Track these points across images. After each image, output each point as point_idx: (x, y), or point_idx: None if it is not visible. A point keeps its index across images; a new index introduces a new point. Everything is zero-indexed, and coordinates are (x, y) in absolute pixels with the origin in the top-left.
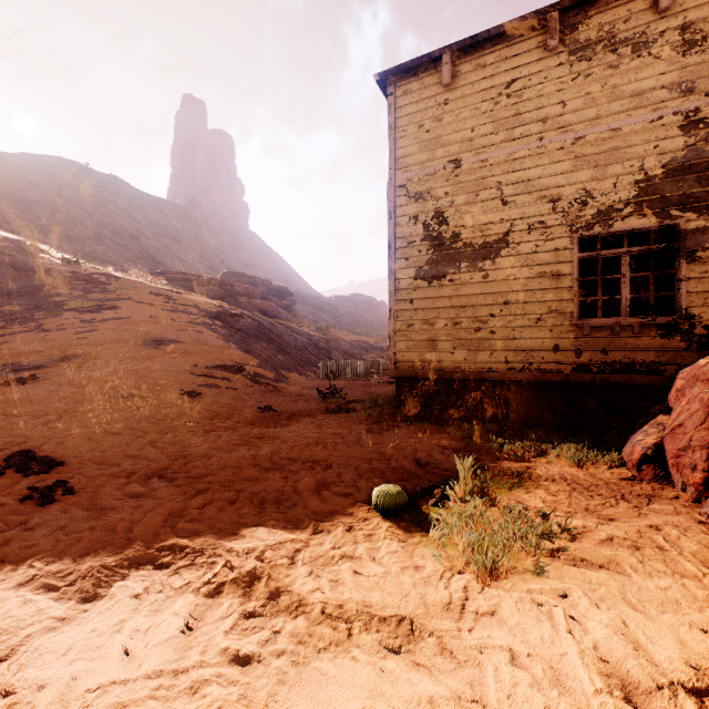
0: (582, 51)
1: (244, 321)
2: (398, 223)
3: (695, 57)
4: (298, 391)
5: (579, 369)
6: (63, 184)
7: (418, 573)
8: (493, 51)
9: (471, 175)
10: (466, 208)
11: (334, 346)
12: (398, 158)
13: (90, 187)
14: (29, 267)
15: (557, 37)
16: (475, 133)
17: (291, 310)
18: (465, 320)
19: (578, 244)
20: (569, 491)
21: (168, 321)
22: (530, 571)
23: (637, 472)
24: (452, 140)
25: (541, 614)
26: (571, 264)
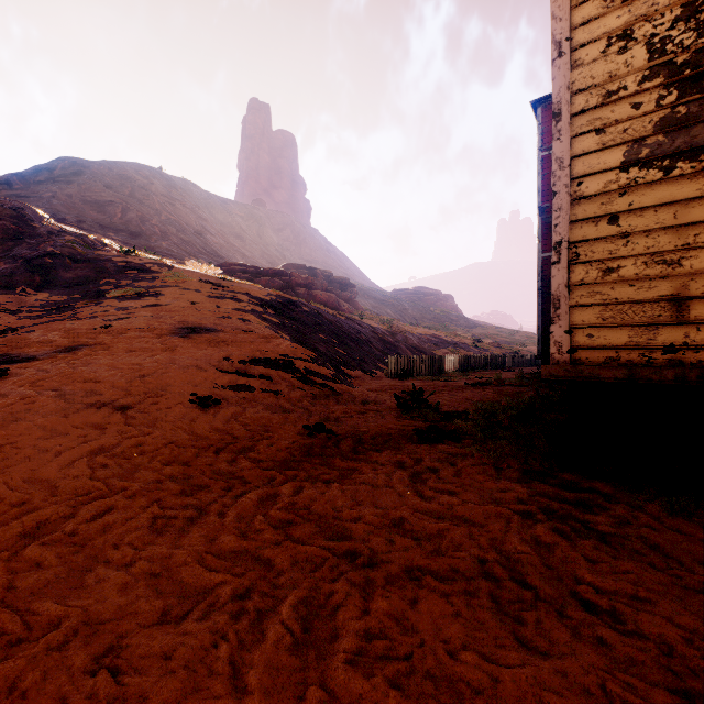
0: None
1: (300, 311)
2: (577, 60)
3: None
4: (364, 396)
5: None
6: (136, 185)
7: None
8: None
9: None
10: None
11: (400, 340)
12: None
13: (160, 188)
14: (87, 258)
15: None
16: None
17: (353, 302)
18: None
19: None
20: None
21: (211, 308)
22: None
23: None
24: None
25: None
26: None
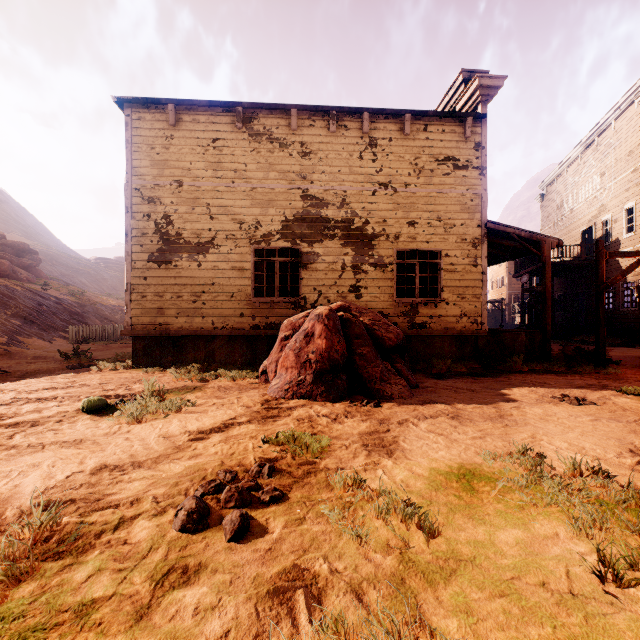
0: (256, 136)
1: None
2: (134, 217)
3: (307, 161)
4: (37, 354)
5: (255, 327)
6: None
7: (97, 428)
8: (205, 114)
9: (190, 194)
10: (187, 216)
11: (90, 310)
12: (134, 167)
13: None
14: None
15: (242, 122)
16: (193, 166)
17: (35, 270)
18: (186, 295)
19: (254, 252)
20: (216, 391)
21: None
22: (161, 418)
23: (260, 379)
24: (177, 165)
25: (153, 428)
26: (250, 263)
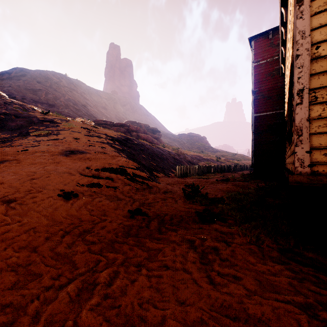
0: None
1: (132, 143)
2: None
3: None
4: (165, 188)
5: None
6: (53, 82)
7: None
8: None
9: None
10: None
11: (182, 157)
12: None
13: (65, 83)
14: (23, 116)
15: None
16: None
17: (159, 139)
18: None
19: None
20: None
21: (85, 141)
22: None
23: None
24: None
25: None
26: None
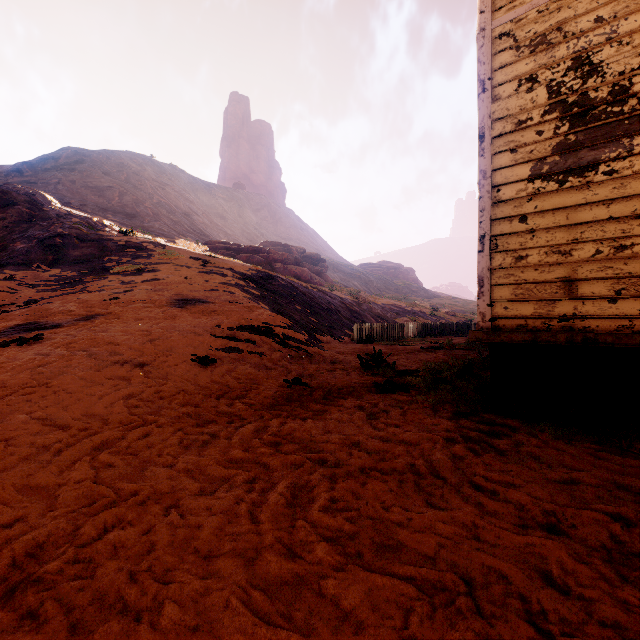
0: None
1: (277, 284)
2: (496, 96)
3: None
4: (333, 357)
5: None
6: (131, 172)
7: None
8: None
9: None
10: None
11: (365, 309)
12: None
13: (152, 174)
14: (91, 238)
15: None
16: None
17: (323, 276)
18: None
19: None
20: None
21: (201, 282)
22: None
23: None
24: None
25: None
26: None
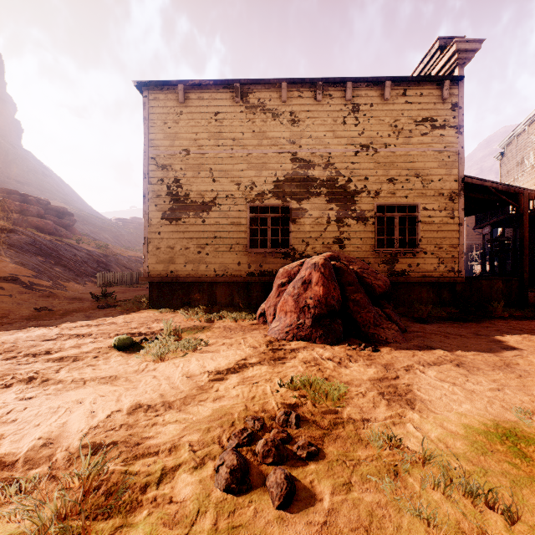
0: (251, 108)
1: (17, 237)
2: (150, 181)
3: (296, 128)
4: (74, 296)
5: (250, 274)
6: None
7: (127, 365)
8: (208, 92)
9: (196, 161)
10: (193, 180)
11: (113, 260)
12: (150, 140)
13: None
14: None
15: (239, 97)
16: (198, 136)
17: (71, 229)
18: (192, 246)
19: (250, 209)
20: (222, 331)
21: None
22: (180, 357)
23: (258, 321)
24: (185, 137)
25: (175, 366)
26: (246, 219)
